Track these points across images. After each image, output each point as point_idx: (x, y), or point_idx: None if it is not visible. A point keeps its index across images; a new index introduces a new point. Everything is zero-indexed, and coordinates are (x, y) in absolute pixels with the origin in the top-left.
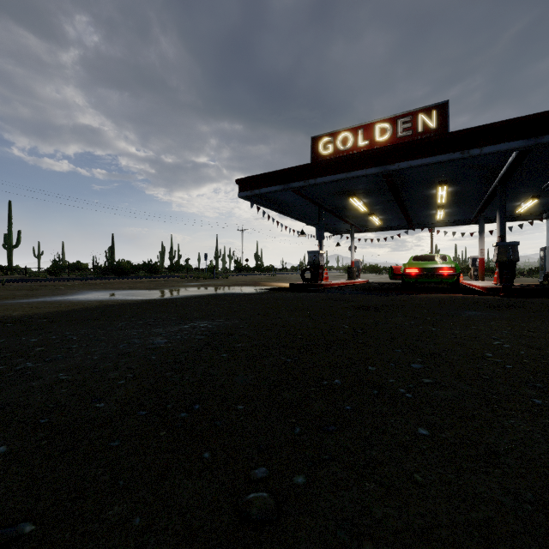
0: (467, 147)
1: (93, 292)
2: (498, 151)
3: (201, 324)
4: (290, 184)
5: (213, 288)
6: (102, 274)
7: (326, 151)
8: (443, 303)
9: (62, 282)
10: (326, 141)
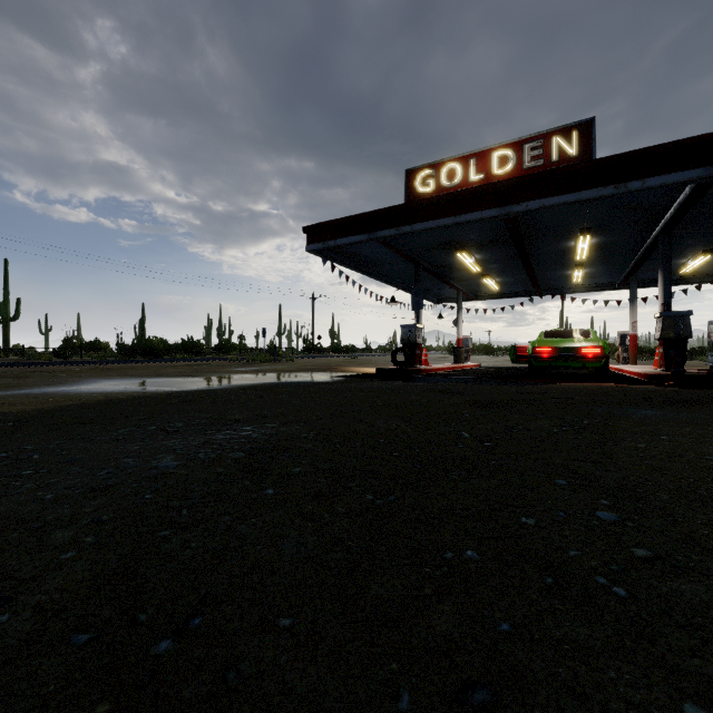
0: (623, 179)
1: (105, 380)
2: (668, 184)
3: (242, 432)
4: (377, 232)
5: (271, 375)
6: (126, 356)
7: (425, 188)
8: (596, 396)
9: (66, 367)
10: (425, 174)
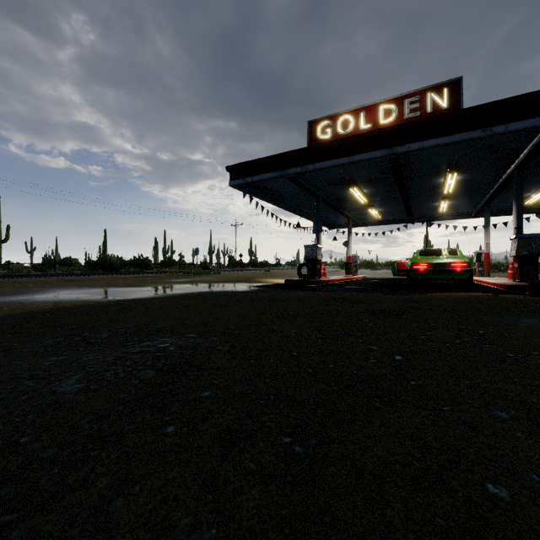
0: (489, 124)
1: (62, 290)
2: (528, 127)
3: (160, 344)
4: (285, 170)
5: (200, 285)
6: (90, 270)
7: (324, 136)
8: (474, 305)
9: (37, 278)
10: (324, 125)
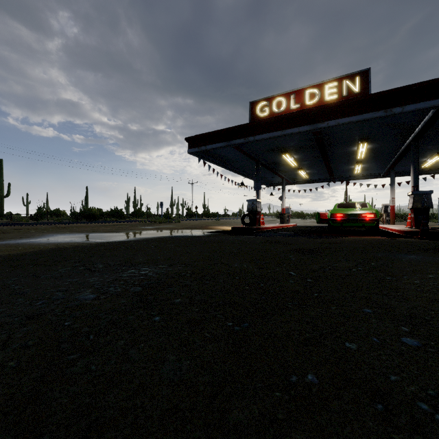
0: (389, 106)
1: (58, 234)
2: (419, 109)
3: (141, 271)
4: (232, 141)
5: (165, 231)
6: (76, 219)
7: (263, 113)
8: (375, 245)
9: (36, 226)
10: (263, 105)
